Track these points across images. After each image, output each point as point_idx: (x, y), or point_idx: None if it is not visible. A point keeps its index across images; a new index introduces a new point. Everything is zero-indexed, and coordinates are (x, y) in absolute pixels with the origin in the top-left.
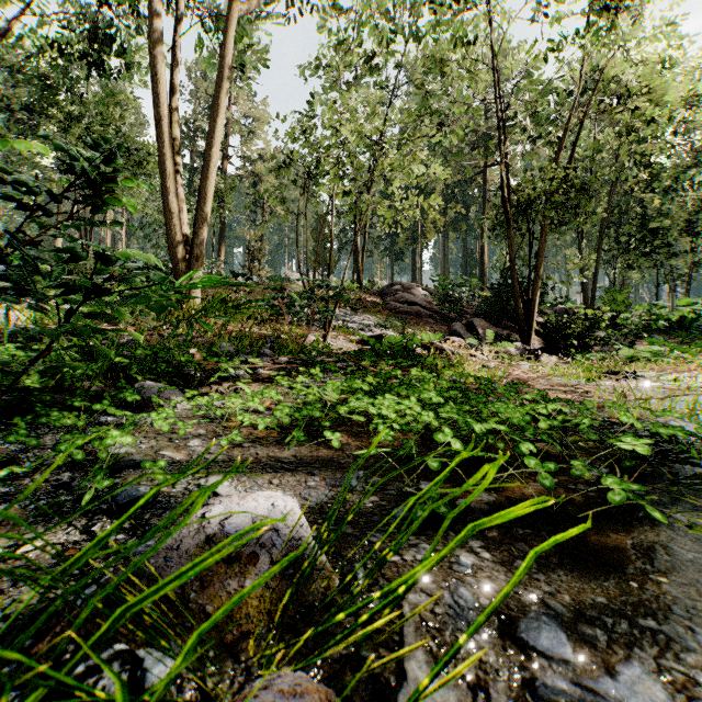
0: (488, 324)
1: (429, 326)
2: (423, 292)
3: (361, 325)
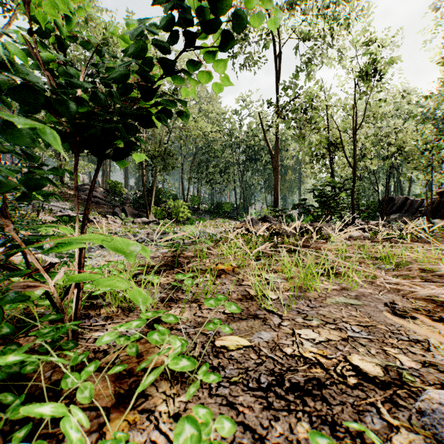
0: (133, 209)
1: (103, 209)
2: (103, 190)
3: (60, 208)
